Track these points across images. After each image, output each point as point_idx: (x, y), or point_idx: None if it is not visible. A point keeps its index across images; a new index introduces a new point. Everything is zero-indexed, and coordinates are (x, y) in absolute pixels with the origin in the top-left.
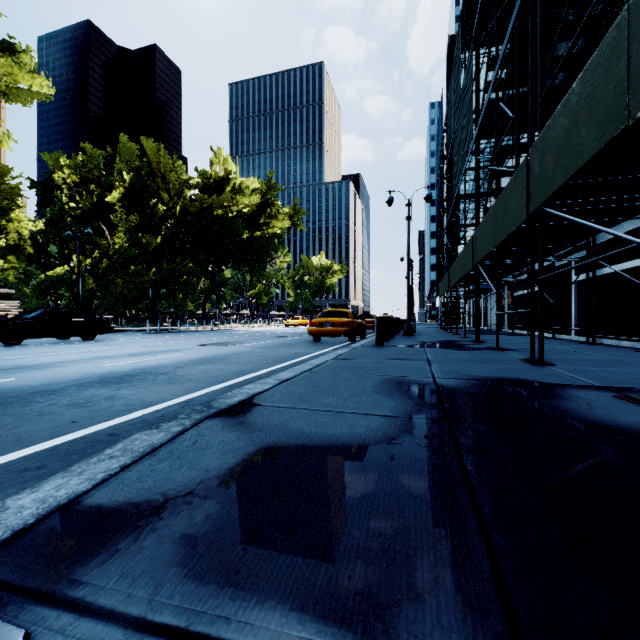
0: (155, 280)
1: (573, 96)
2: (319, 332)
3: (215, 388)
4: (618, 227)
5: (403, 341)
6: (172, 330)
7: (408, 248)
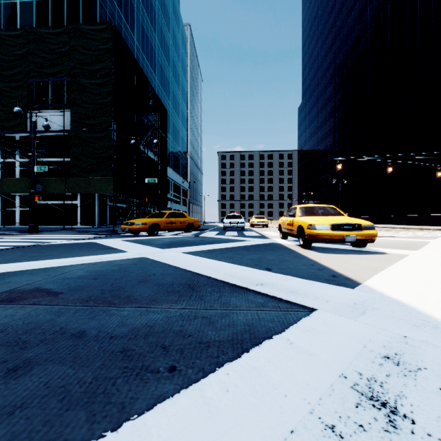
0: None
1: (15, 180)
2: None
3: None
4: None
5: None
6: None
7: None
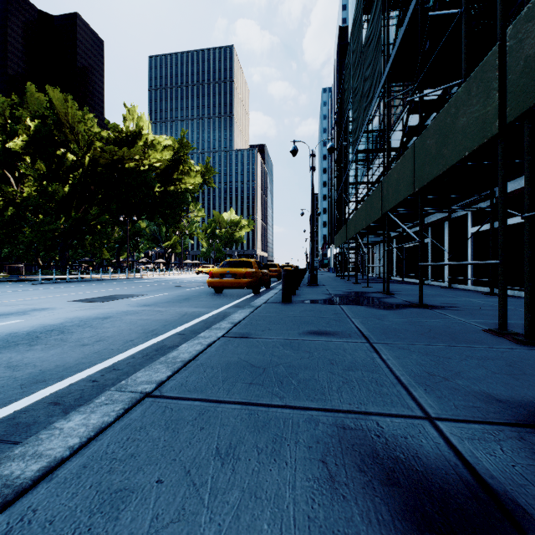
0: (63, 229)
1: None
2: (220, 284)
3: None
4: None
5: (310, 293)
6: (76, 279)
7: (312, 198)
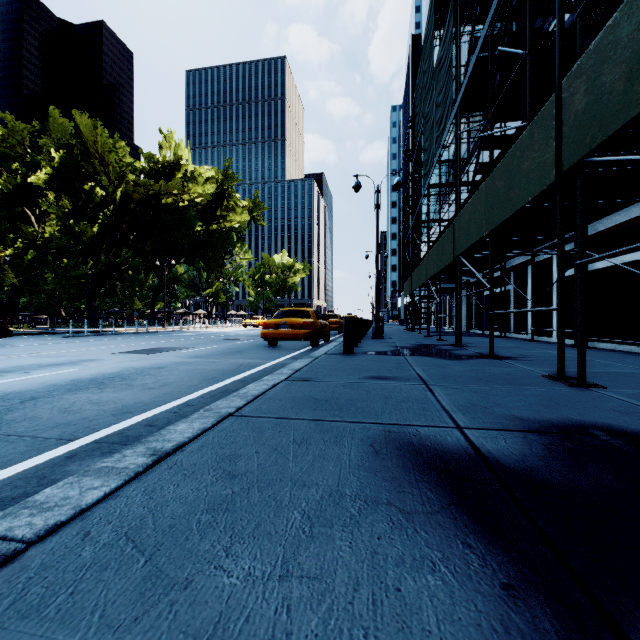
0: (91, 275)
1: None
2: (274, 335)
3: (26, 466)
4: (613, 216)
5: (374, 346)
6: (108, 332)
7: (377, 240)
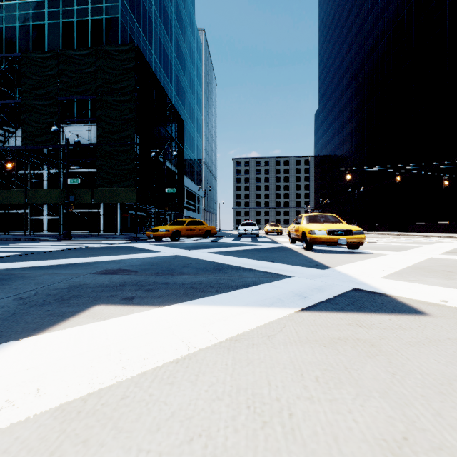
0: None
1: (46, 191)
2: None
3: None
4: None
5: None
6: None
7: None
